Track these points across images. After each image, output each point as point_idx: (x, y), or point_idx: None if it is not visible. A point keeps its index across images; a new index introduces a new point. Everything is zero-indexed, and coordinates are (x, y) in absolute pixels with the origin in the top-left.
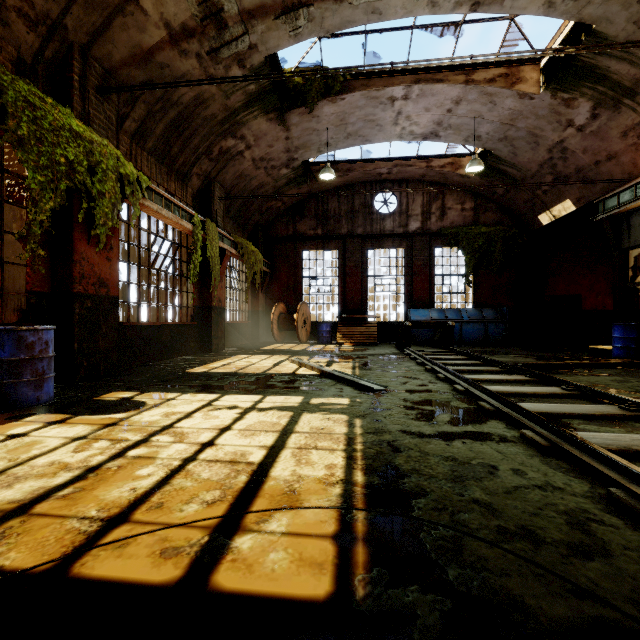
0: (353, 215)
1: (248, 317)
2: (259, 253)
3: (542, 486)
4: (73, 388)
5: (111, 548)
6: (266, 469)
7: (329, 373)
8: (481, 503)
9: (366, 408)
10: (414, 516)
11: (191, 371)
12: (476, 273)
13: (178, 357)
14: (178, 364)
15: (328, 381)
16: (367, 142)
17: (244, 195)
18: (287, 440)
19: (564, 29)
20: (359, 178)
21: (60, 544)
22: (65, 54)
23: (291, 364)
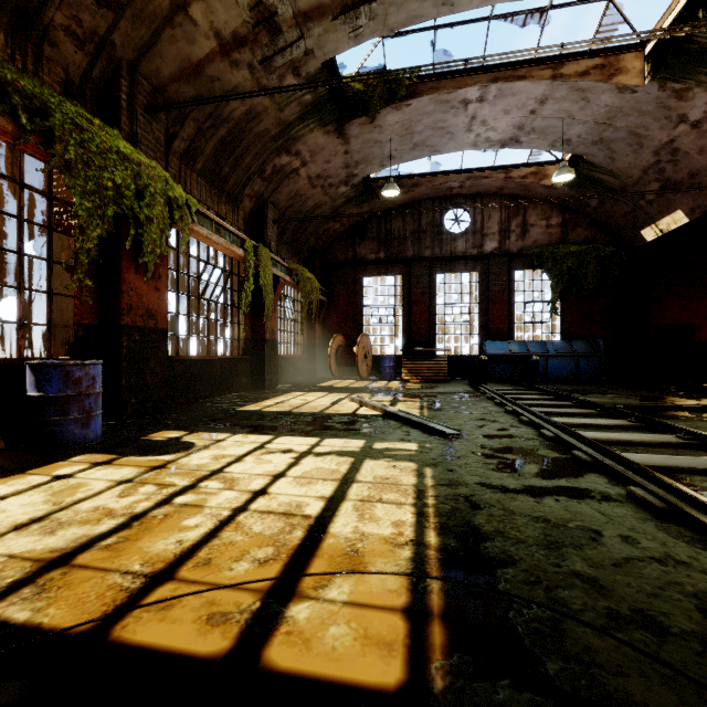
0: (420, 236)
1: (303, 350)
2: (315, 280)
3: (661, 559)
4: (121, 426)
5: (154, 609)
6: (324, 524)
7: (394, 414)
8: (584, 577)
9: (437, 455)
10: (500, 590)
11: (242, 409)
12: (564, 299)
13: (229, 394)
14: (229, 401)
15: (393, 423)
16: (436, 153)
17: (299, 217)
18: (348, 490)
19: (676, 6)
20: (427, 194)
21: (101, 602)
22: (113, 72)
23: (351, 403)
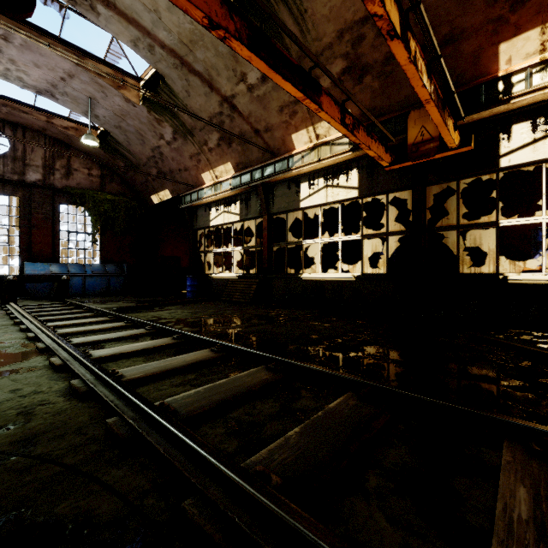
0: None
1: None
2: None
3: (26, 395)
4: None
5: None
6: None
7: None
8: None
9: None
10: None
11: None
12: (103, 233)
13: None
14: None
15: None
16: None
17: None
18: None
19: (152, 68)
20: None
21: None
22: None
23: None
